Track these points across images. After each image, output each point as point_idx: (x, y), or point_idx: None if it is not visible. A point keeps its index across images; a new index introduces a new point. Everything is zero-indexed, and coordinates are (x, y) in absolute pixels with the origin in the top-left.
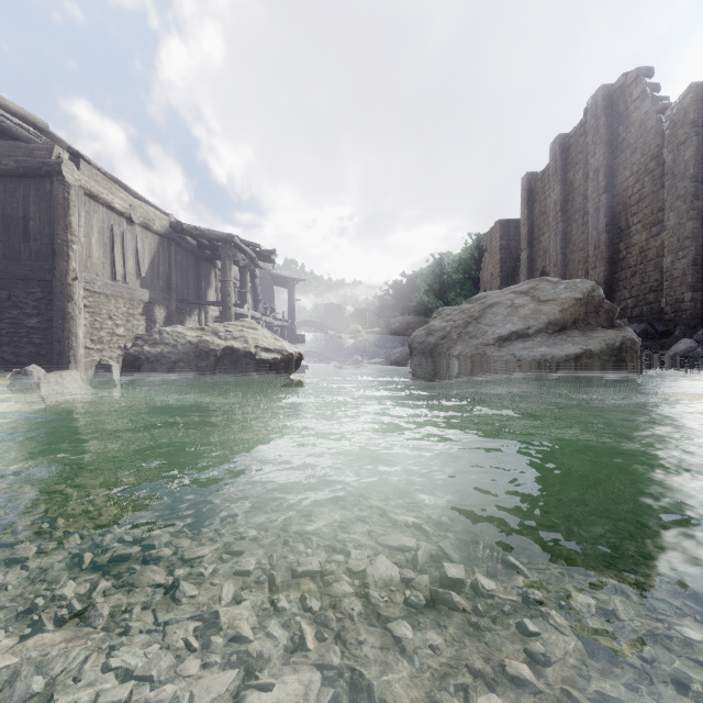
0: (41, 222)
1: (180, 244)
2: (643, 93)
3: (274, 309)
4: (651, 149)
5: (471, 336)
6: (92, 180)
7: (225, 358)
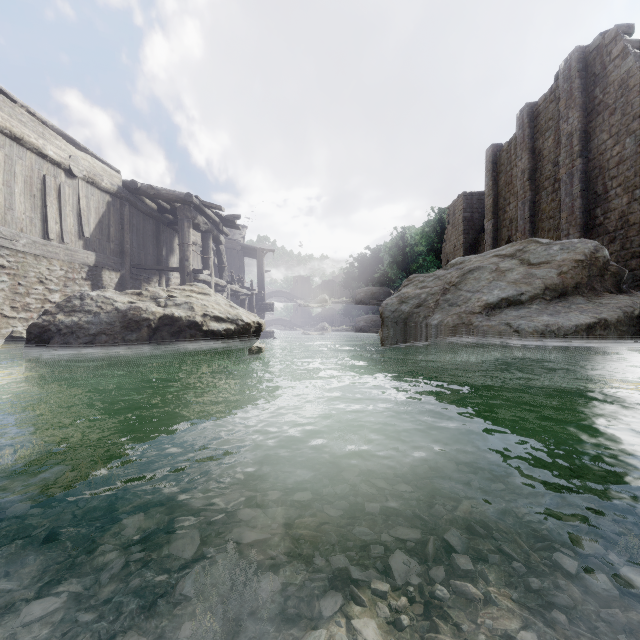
0: None
1: (136, 205)
2: (623, 51)
3: (241, 277)
4: (634, 108)
5: (451, 304)
6: (15, 120)
7: (163, 329)
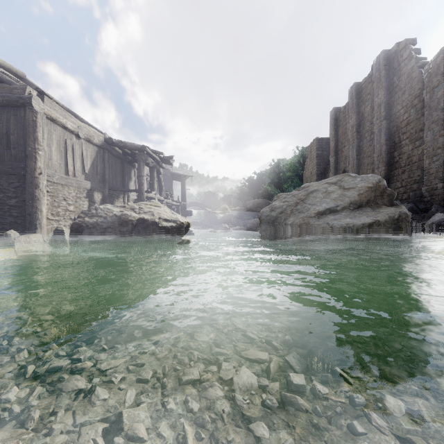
0: (18, 136)
1: (111, 152)
2: (409, 55)
3: (172, 194)
4: (415, 91)
5: (300, 211)
6: (52, 109)
7: (139, 226)
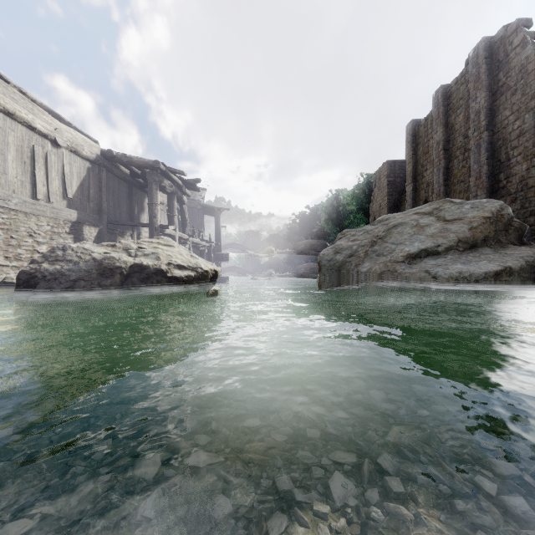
0: None
1: (112, 171)
2: (523, 41)
3: (201, 232)
4: (532, 89)
5: (378, 254)
6: (8, 98)
7: (133, 276)
